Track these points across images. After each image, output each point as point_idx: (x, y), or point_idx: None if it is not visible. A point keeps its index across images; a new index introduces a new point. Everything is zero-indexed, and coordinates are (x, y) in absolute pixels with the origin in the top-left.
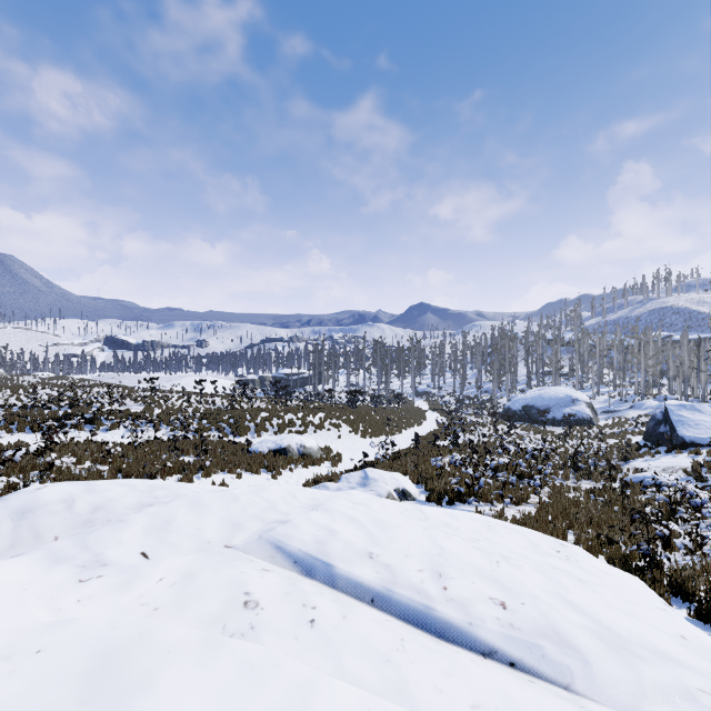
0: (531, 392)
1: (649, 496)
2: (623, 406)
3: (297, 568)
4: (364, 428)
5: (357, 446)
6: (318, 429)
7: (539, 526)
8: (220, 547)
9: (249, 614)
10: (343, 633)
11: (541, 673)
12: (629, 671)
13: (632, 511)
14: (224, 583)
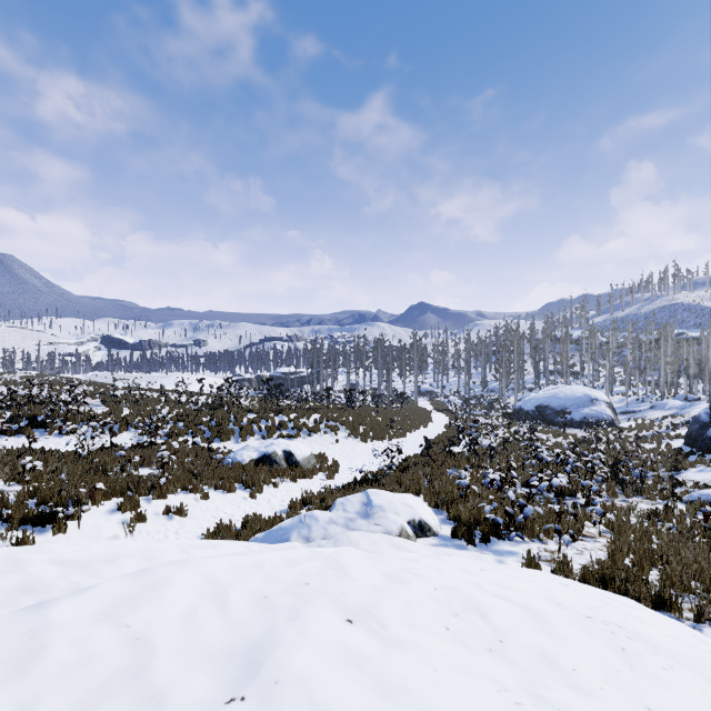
0: (544, 391)
1: None
2: (641, 406)
3: None
4: (365, 431)
5: (356, 451)
6: (312, 432)
7: (637, 591)
8: None
9: None
10: None
11: None
12: None
13: None
14: None
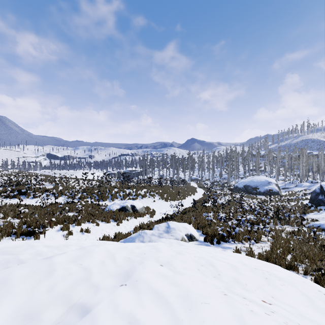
0: (247, 179)
1: None
2: (291, 185)
3: None
4: (167, 196)
5: (163, 205)
6: (143, 197)
7: (280, 262)
8: None
9: None
10: None
11: None
12: None
13: (324, 247)
14: None
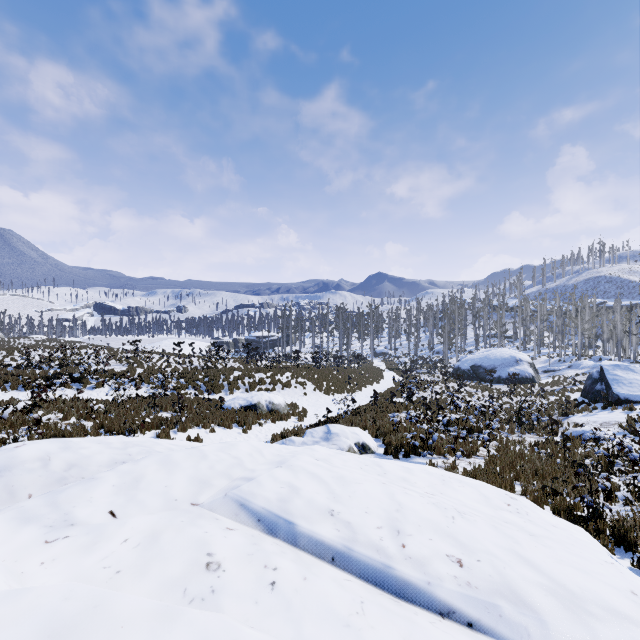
0: (479, 353)
1: (589, 449)
2: (562, 365)
3: (260, 526)
4: (328, 386)
5: (321, 402)
6: (285, 387)
7: (488, 478)
8: (187, 504)
9: (210, 577)
10: (304, 596)
11: (499, 634)
12: (585, 631)
13: (573, 463)
14: (188, 544)
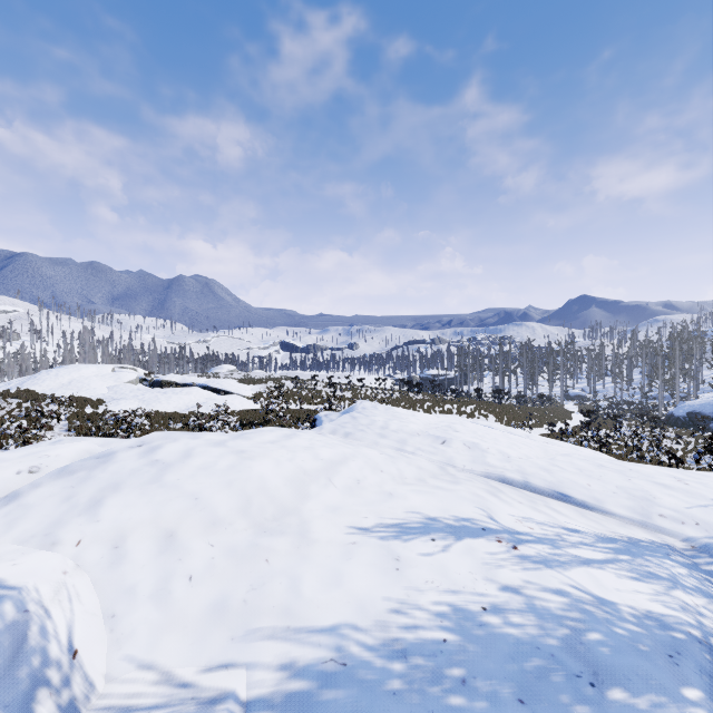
0: (702, 399)
1: None
2: None
3: None
4: (508, 419)
5: None
6: (469, 417)
7: None
8: None
9: None
10: None
11: None
12: None
13: None
14: None
